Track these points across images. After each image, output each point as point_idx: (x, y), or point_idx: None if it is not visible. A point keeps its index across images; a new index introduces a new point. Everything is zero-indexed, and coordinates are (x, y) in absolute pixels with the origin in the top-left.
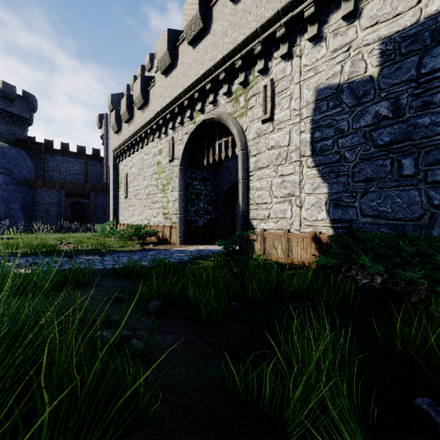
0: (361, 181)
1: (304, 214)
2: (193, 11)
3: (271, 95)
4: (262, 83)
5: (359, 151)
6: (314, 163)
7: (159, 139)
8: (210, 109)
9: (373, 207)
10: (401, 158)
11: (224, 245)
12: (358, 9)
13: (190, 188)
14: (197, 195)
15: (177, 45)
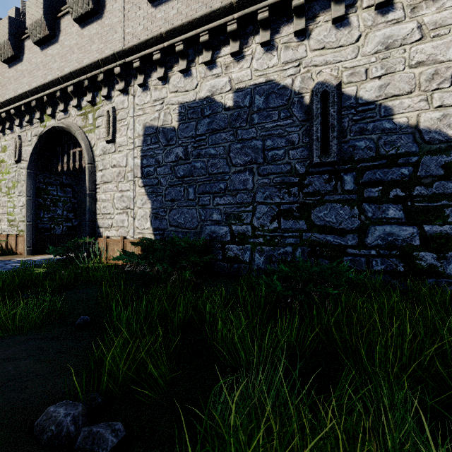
0: (169, 200)
1: (137, 224)
2: (37, 14)
3: (113, 120)
4: (106, 108)
5: (168, 179)
6: (143, 184)
7: (3, 134)
8: (61, 117)
9: (175, 219)
10: (188, 187)
11: (55, 252)
12: (168, 76)
13: (44, 194)
14: (53, 201)
15: (22, 38)
